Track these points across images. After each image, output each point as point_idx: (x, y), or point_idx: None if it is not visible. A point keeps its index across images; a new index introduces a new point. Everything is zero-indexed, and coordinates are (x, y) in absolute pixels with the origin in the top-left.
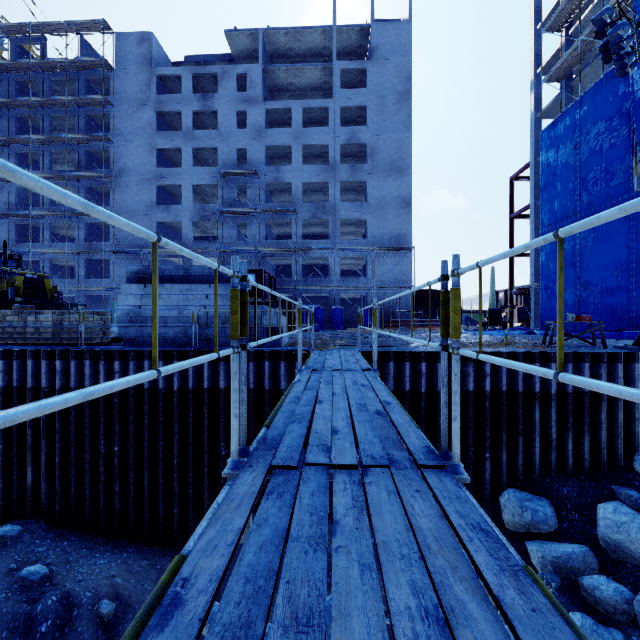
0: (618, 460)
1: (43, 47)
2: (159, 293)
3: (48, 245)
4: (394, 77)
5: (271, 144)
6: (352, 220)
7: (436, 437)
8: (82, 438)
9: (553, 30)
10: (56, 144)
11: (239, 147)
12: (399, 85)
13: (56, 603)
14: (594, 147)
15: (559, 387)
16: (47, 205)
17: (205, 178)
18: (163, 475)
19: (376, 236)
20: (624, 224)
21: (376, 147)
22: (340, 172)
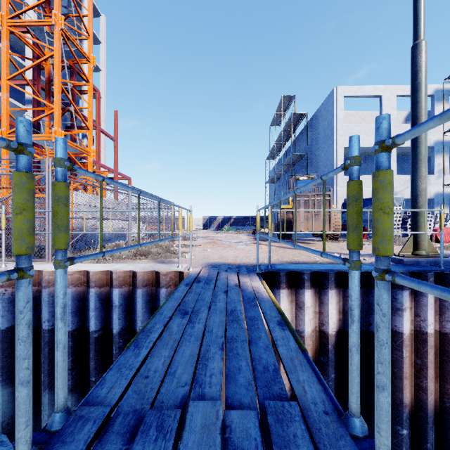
0: None
1: None
2: None
3: None
4: None
5: None
6: None
7: None
8: None
9: None
10: None
11: None
12: None
13: None
14: None
15: None
16: None
17: None
18: None
19: None
20: None
21: None
22: None
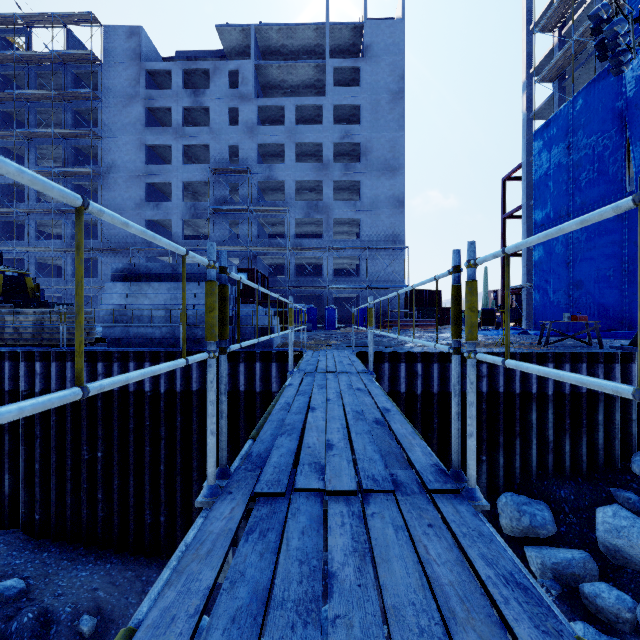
0: (615, 462)
1: (28, 39)
2: (145, 292)
3: (33, 243)
4: (388, 76)
5: (263, 142)
6: (345, 219)
7: (432, 440)
8: (63, 444)
9: (546, 31)
10: (42, 139)
11: (231, 144)
12: (393, 84)
13: (32, 620)
14: (587, 147)
15: (556, 388)
16: (32, 202)
17: (196, 175)
18: (149, 482)
19: (369, 235)
20: (617, 224)
21: (369, 146)
22: (333, 171)
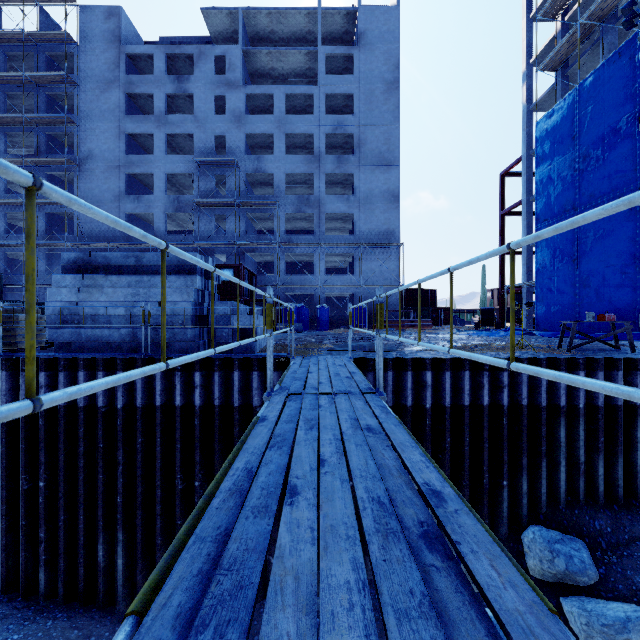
0: None
1: None
2: (101, 286)
3: (3, 237)
4: (382, 65)
5: (252, 132)
6: (338, 215)
7: (444, 462)
8: None
9: (548, 17)
10: (12, 125)
11: (217, 134)
12: (387, 73)
13: None
14: (595, 136)
15: (587, 400)
16: (2, 193)
17: (180, 166)
18: (103, 516)
19: (363, 231)
20: (629, 217)
21: (363, 138)
22: (325, 163)
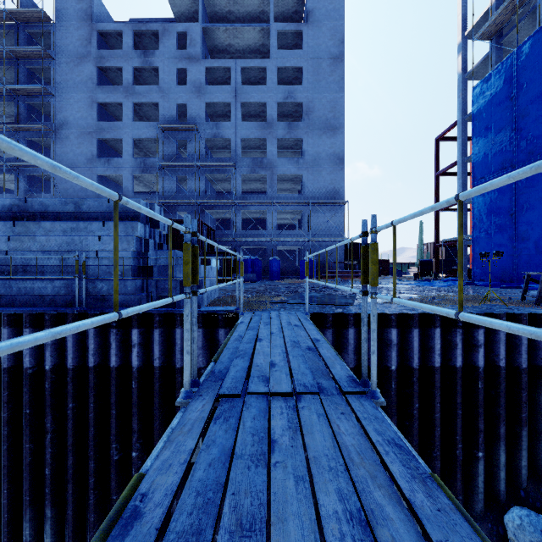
0: None
1: None
2: (33, 234)
3: None
4: (328, 40)
5: (211, 101)
6: (288, 176)
7: (411, 430)
8: None
9: None
10: None
11: (179, 103)
12: (333, 47)
13: None
14: (534, 96)
15: None
16: None
17: (146, 132)
18: (30, 490)
19: (311, 191)
20: None
21: (311, 106)
22: (277, 129)
